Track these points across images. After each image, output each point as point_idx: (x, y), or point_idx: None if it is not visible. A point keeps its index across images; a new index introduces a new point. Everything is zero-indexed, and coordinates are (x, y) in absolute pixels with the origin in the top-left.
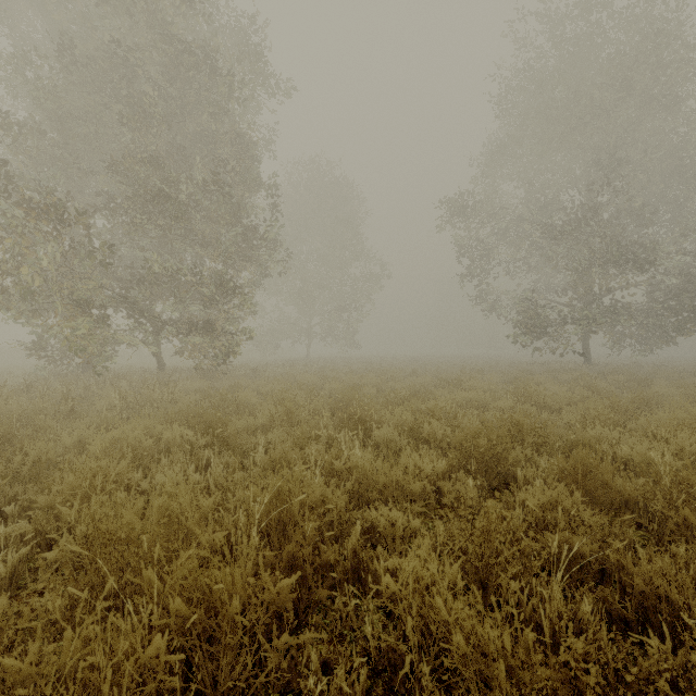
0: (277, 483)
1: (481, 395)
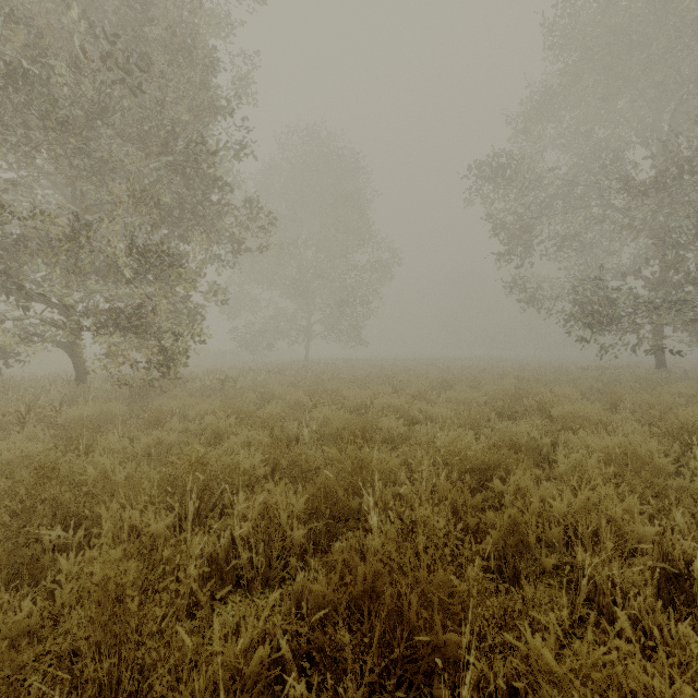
0: None
1: (640, 449)
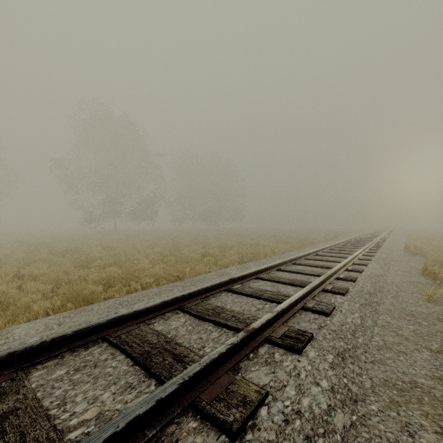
0: None
1: (44, 240)
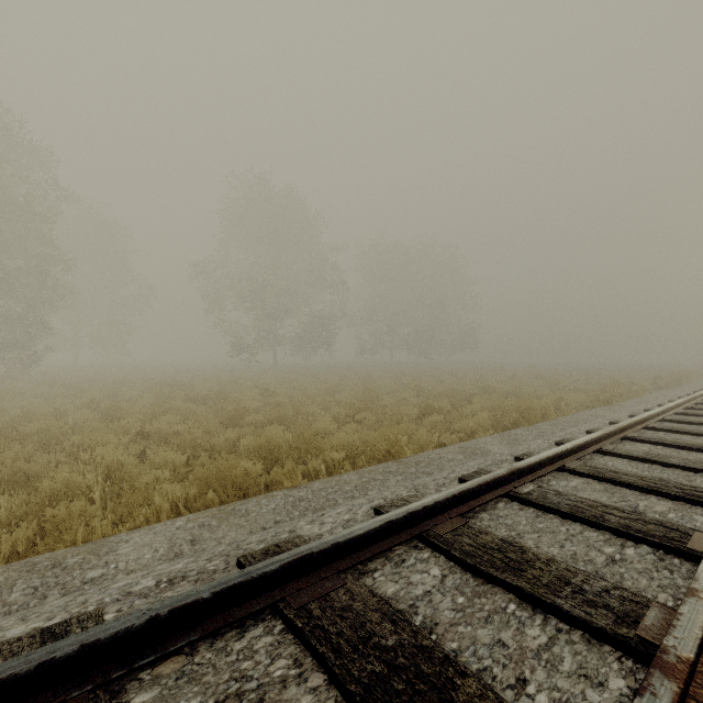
0: (105, 388)
1: (181, 378)
